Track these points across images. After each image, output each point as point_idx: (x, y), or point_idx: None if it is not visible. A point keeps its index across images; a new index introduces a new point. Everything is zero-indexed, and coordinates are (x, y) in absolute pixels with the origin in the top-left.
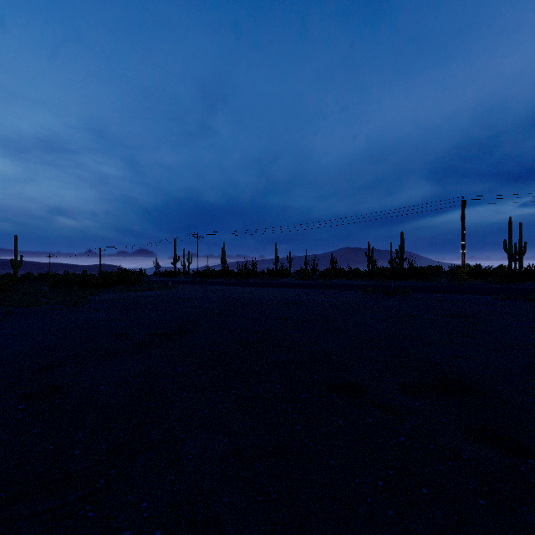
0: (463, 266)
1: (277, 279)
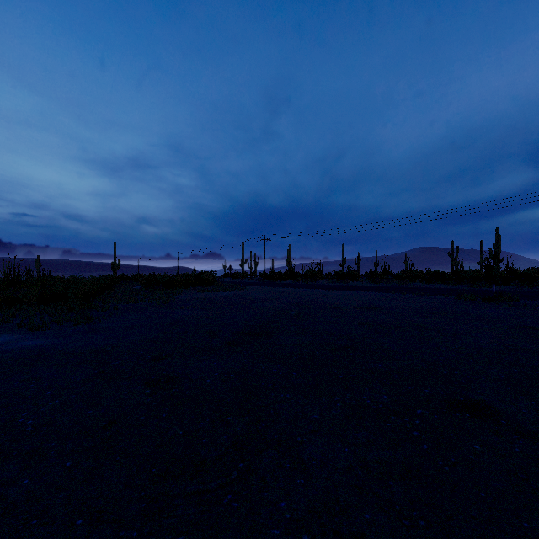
0: None
1: (347, 282)
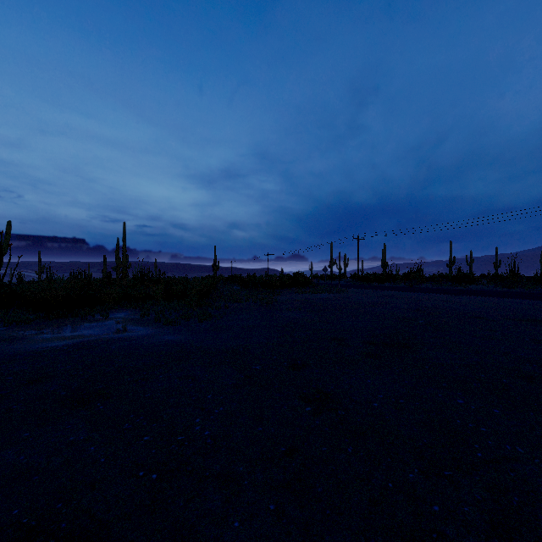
0: None
1: (466, 285)
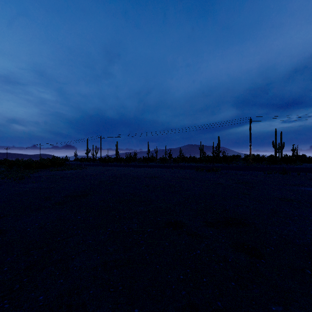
0: (250, 155)
1: (148, 163)
